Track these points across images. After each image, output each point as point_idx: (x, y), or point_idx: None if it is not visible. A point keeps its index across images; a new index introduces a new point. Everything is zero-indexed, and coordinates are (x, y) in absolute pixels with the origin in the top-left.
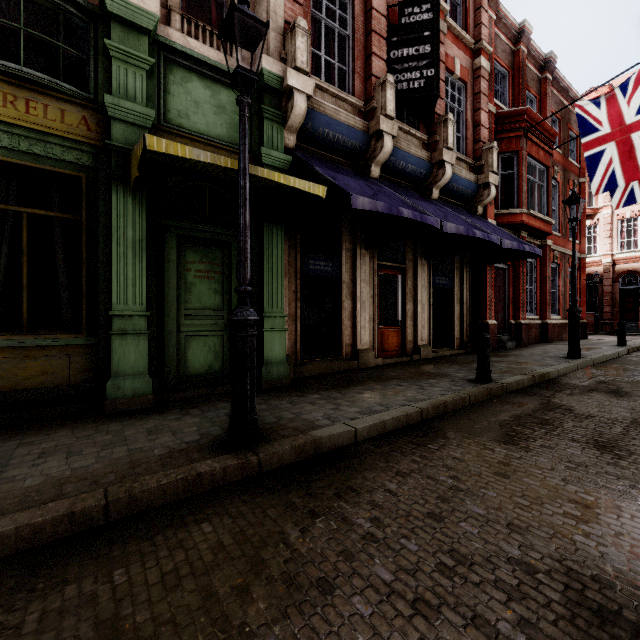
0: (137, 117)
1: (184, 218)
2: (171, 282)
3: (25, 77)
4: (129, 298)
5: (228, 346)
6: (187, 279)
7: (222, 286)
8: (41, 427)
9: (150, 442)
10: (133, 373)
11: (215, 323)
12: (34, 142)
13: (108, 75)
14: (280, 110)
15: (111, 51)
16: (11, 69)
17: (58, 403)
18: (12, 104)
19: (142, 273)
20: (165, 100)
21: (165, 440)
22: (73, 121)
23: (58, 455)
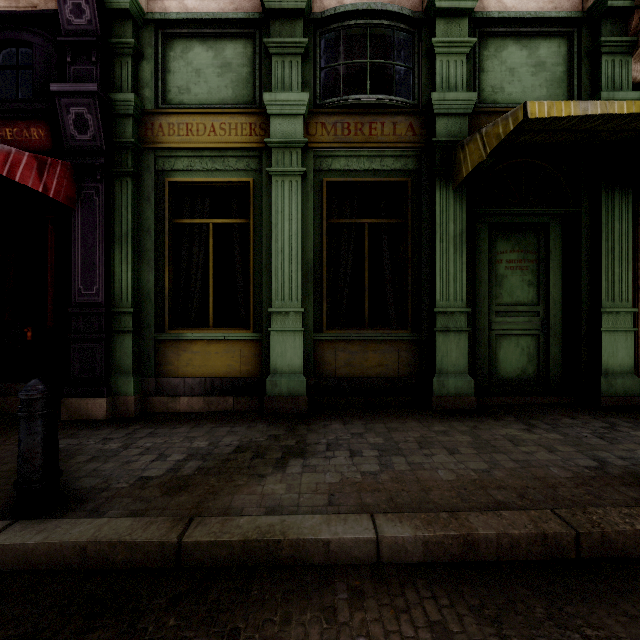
0: (459, 106)
1: (492, 205)
2: (482, 276)
3: (370, 103)
4: (450, 294)
5: (544, 348)
6: (497, 271)
7: (536, 277)
8: (387, 414)
9: (529, 455)
10: (454, 371)
11: (529, 320)
12: (373, 159)
13: (429, 75)
14: (625, 35)
15: (436, 49)
16: (361, 100)
17: (390, 393)
18: (360, 131)
19: (462, 268)
20: (479, 80)
21: (547, 457)
22: (402, 130)
23: (437, 449)
